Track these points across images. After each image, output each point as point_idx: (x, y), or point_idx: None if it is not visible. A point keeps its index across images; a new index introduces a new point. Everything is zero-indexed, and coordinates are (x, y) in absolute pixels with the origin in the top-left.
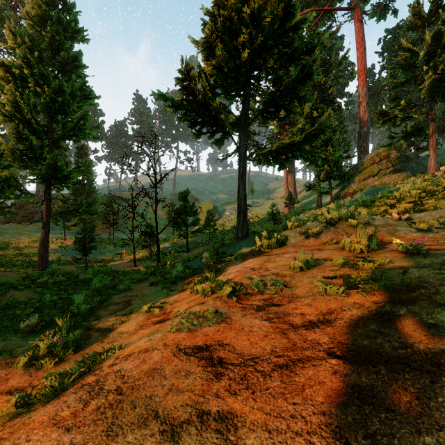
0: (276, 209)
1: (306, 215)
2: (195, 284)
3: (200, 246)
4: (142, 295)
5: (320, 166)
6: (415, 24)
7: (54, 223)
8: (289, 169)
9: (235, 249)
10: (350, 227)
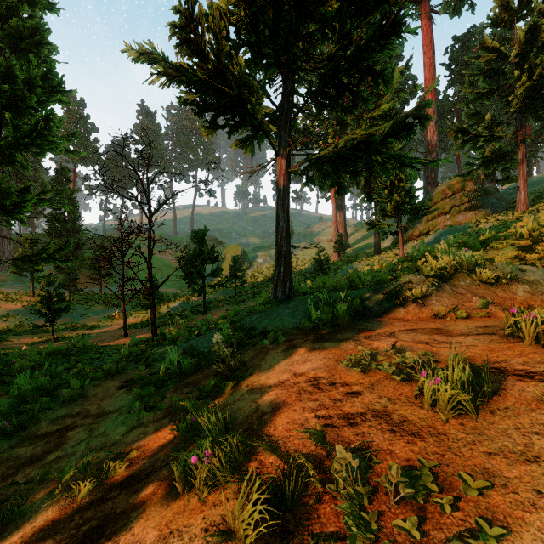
0: (324, 255)
1: (363, 263)
2: (188, 410)
3: (223, 305)
4: (97, 413)
5: (385, 197)
6: (501, 18)
7: (17, 274)
8: (338, 205)
9: (272, 321)
10: (478, 284)
